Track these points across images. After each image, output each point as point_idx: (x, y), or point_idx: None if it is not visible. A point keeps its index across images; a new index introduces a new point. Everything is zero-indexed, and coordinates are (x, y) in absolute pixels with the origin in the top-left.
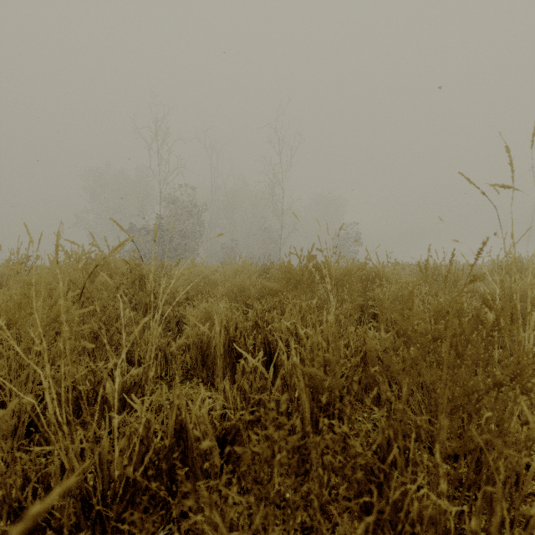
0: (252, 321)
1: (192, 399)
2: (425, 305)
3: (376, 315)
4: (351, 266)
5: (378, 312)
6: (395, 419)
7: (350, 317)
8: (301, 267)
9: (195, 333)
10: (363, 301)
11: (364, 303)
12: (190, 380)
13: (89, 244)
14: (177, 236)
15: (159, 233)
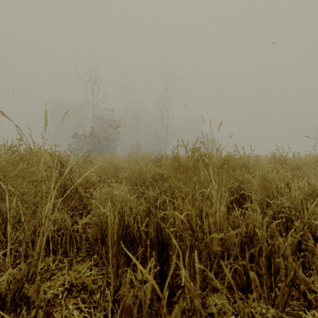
0: (145, 207)
1: (86, 285)
2: (302, 191)
3: (243, 194)
4: (229, 156)
5: (249, 193)
6: (296, 317)
7: (228, 198)
8: (187, 157)
9: (96, 215)
10: (232, 183)
11: (235, 185)
12: (90, 257)
13: (15, 139)
14: (103, 140)
15: (92, 138)
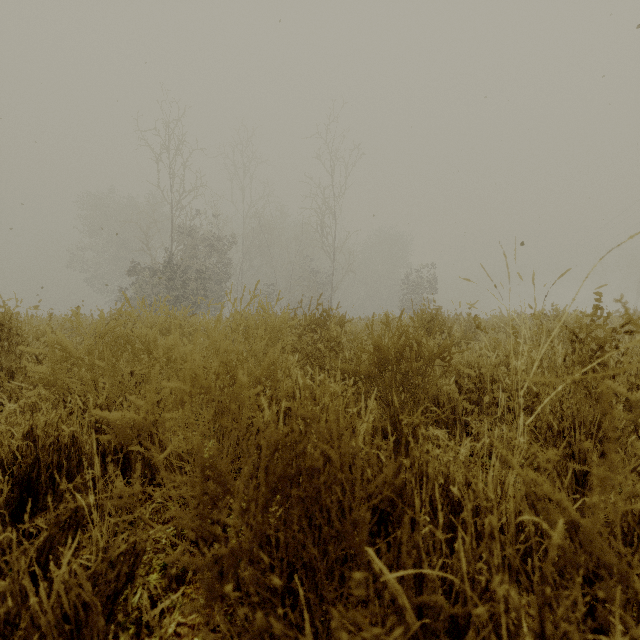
0: None
1: None
2: None
3: None
4: None
5: None
6: None
7: None
8: None
9: None
10: None
11: None
12: None
13: None
14: (194, 279)
15: (169, 274)
